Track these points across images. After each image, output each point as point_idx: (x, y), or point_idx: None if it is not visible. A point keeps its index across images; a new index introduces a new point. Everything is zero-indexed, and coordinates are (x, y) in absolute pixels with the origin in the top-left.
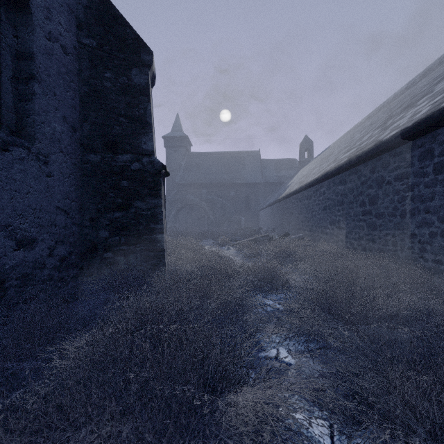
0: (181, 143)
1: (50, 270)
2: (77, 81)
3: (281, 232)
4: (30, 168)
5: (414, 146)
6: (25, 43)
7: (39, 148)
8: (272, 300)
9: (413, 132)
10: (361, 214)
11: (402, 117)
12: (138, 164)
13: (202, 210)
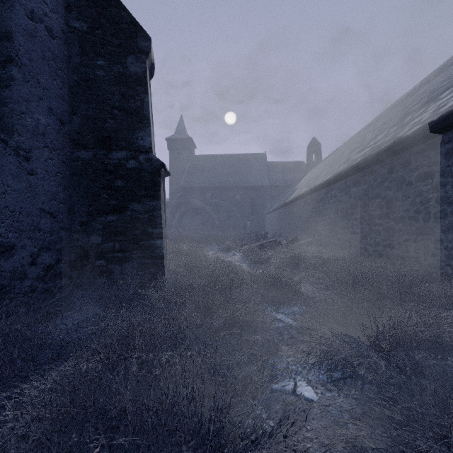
0: (185, 145)
1: (33, 281)
2: (65, 69)
3: (288, 237)
4: (7, 165)
5: (440, 142)
6: (2, 21)
7: (18, 141)
8: (284, 314)
9: (439, 127)
10: (378, 218)
11: (423, 112)
12: (134, 162)
13: (206, 214)
